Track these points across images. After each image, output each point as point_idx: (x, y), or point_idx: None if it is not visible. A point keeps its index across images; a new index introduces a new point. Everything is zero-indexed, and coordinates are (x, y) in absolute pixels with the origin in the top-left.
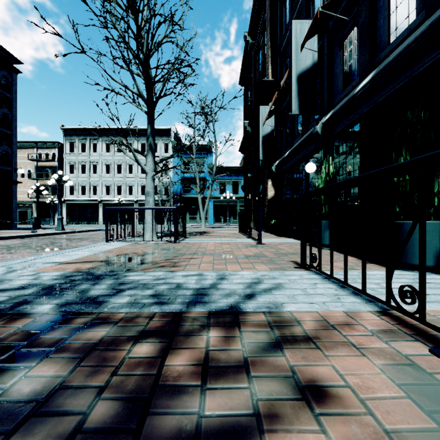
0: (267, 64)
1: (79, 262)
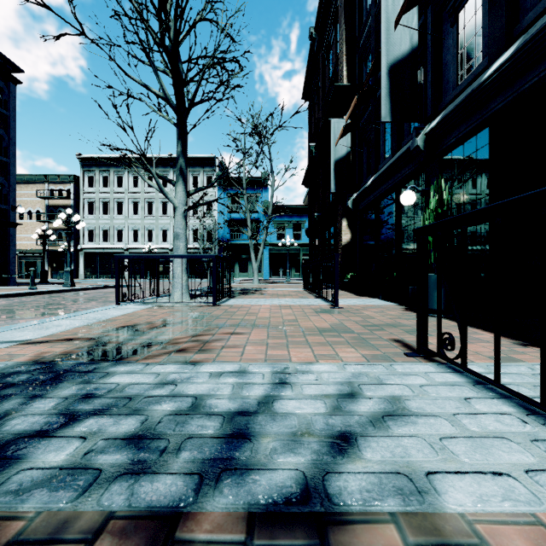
0: (341, 65)
1: (53, 340)
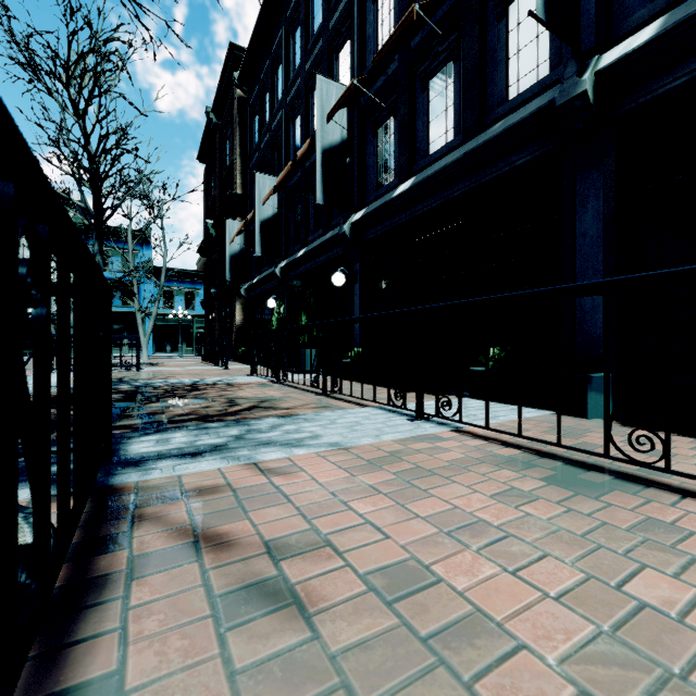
0: (236, 172)
1: None
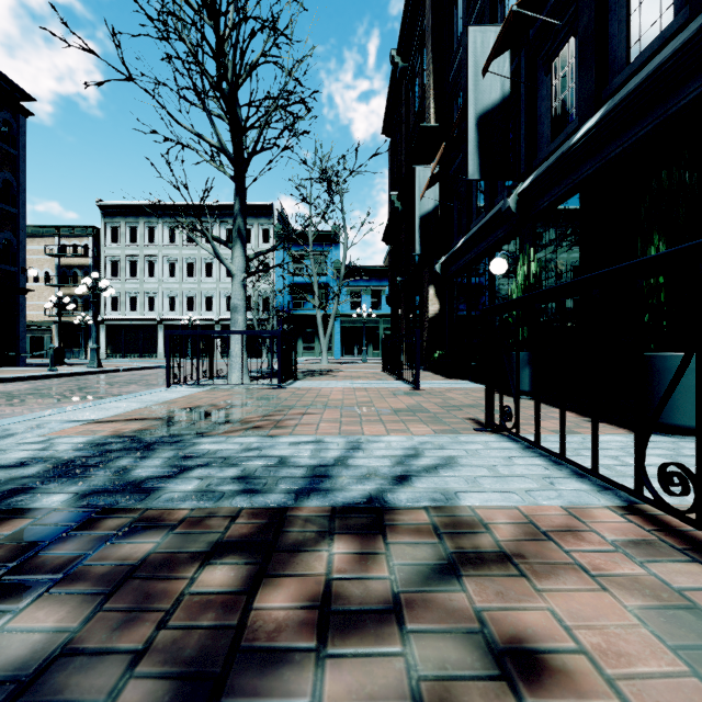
0: (428, 101)
1: (120, 420)
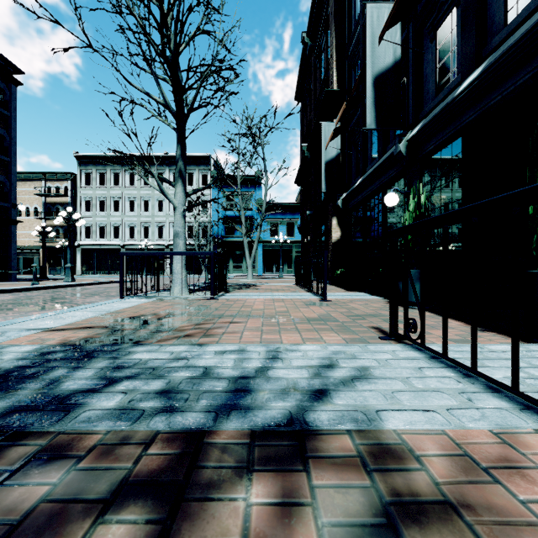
0: (332, 71)
1: (73, 328)
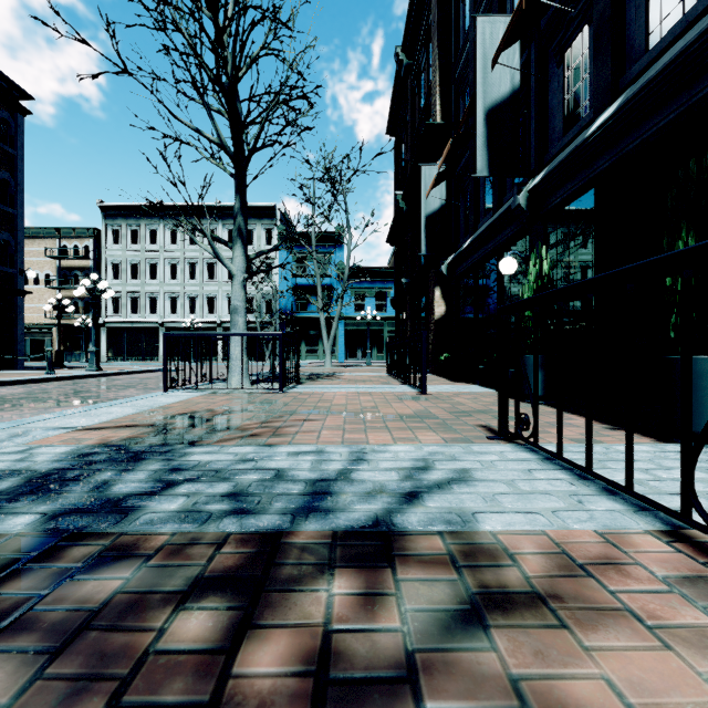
0: (434, 98)
1: (110, 427)
